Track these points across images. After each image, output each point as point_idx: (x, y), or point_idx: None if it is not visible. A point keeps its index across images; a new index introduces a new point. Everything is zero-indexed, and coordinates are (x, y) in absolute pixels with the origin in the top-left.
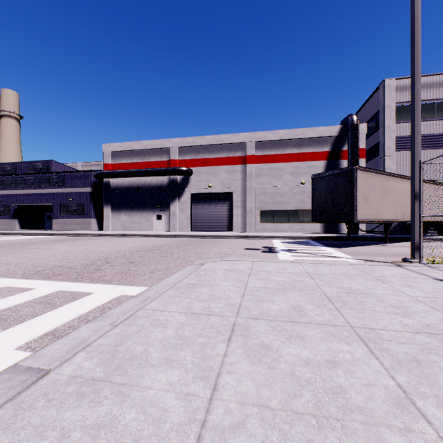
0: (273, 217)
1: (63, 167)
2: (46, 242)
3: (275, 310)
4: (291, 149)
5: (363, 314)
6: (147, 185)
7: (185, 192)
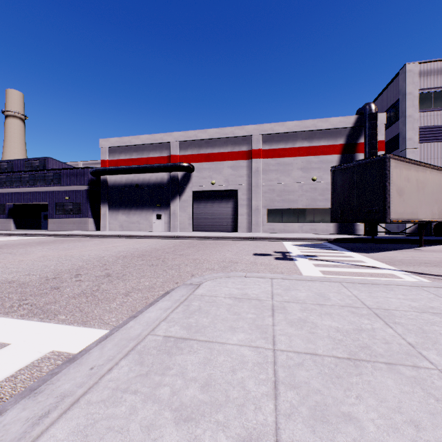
0: (282, 216)
1: (60, 165)
2: (28, 245)
3: None
4: (301, 143)
5: None
6: (146, 183)
7: (187, 190)
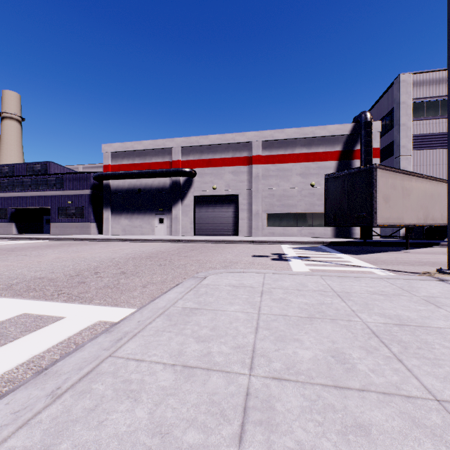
0: (281, 220)
1: (62, 169)
2: (37, 248)
3: (307, 360)
4: (300, 149)
5: (442, 370)
6: (148, 187)
7: (189, 195)
